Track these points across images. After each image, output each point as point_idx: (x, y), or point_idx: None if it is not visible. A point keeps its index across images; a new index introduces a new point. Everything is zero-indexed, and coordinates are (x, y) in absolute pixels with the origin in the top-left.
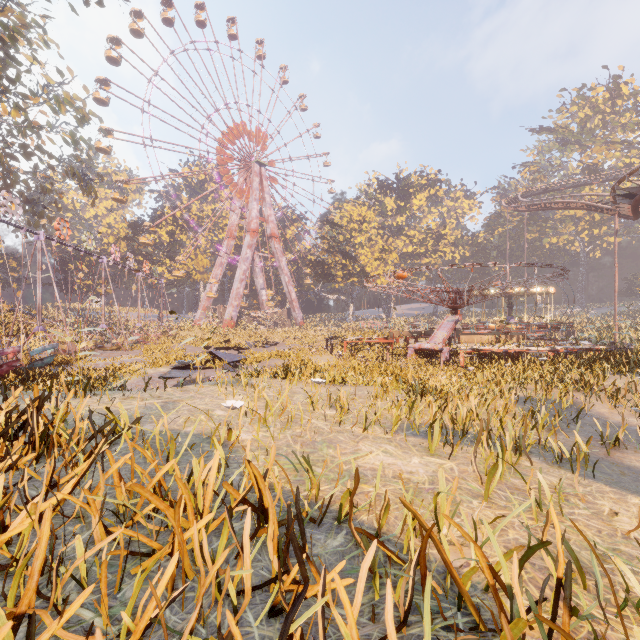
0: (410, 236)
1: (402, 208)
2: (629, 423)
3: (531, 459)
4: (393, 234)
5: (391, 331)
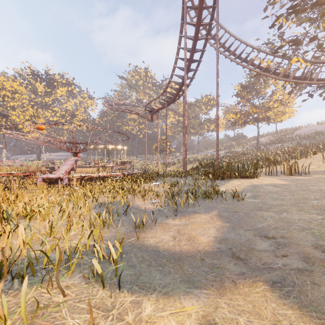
0: (55, 111)
1: (49, 92)
2: (149, 208)
3: (73, 280)
4: (42, 107)
5: (29, 167)
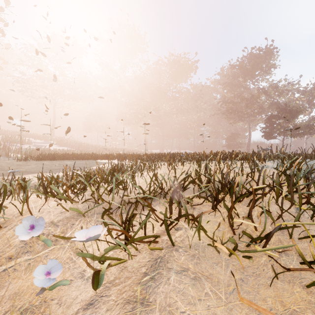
0: None
1: None
2: None
3: None
4: None
5: None
